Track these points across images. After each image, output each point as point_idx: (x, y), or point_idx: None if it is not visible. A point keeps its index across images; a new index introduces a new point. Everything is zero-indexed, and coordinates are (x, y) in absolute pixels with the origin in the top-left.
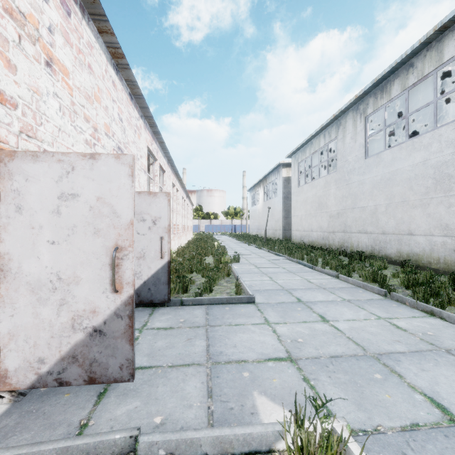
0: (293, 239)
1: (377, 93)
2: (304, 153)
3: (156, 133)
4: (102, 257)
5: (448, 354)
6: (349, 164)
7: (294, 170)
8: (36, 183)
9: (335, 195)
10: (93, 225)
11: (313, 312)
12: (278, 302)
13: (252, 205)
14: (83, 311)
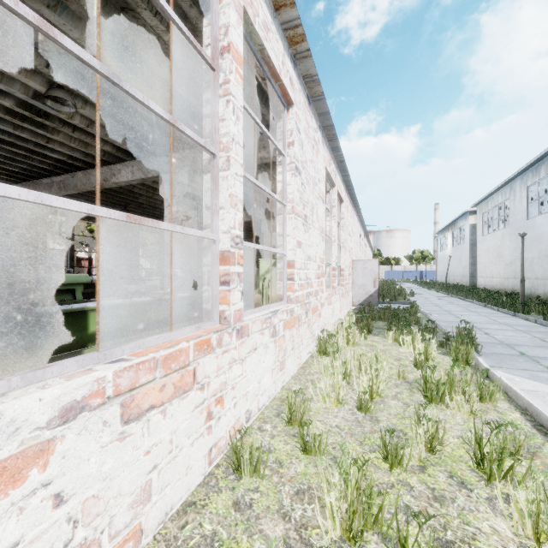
0: (478, 286)
1: (533, 171)
2: (487, 206)
3: (362, 224)
4: (372, 280)
5: (473, 312)
6: (517, 222)
7: (479, 220)
8: (359, 266)
9: (509, 246)
10: (370, 274)
11: (438, 307)
12: (425, 305)
13: (441, 249)
14: (368, 291)
